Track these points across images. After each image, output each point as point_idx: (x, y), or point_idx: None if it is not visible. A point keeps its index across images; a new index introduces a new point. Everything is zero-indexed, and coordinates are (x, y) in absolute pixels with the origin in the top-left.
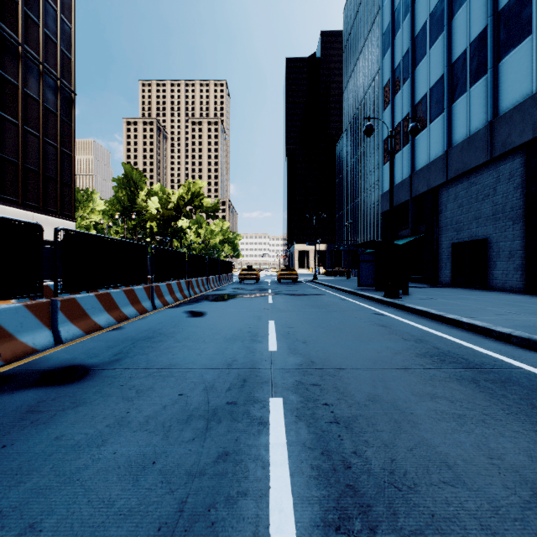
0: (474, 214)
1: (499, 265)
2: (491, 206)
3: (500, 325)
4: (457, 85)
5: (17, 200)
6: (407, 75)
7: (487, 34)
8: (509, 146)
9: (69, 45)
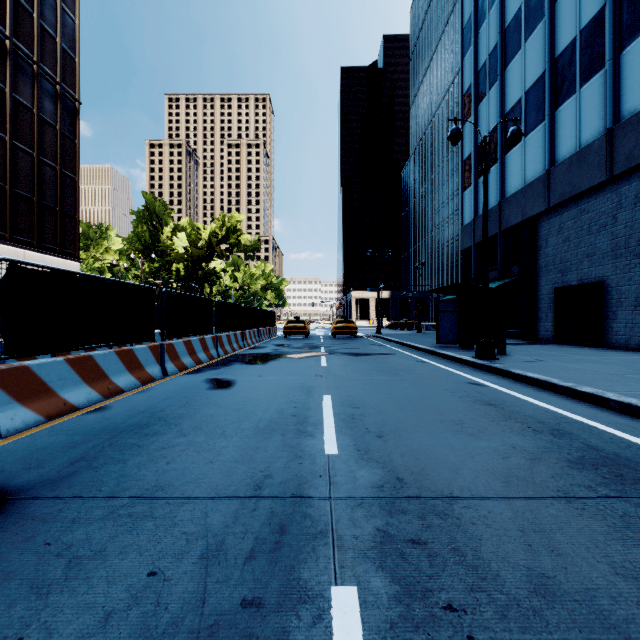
0: (586, 250)
1: (621, 316)
2: (609, 240)
3: None
4: (563, 85)
5: (3, 233)
6: (495, 78)
7: (604, 17)
8: (637, 160)
9: (72, 42)
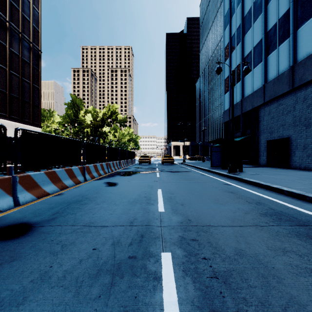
0: (281, 122)
1: (297, 153)
2: (292, 118)
3: (310, 193)
4: (270, 44)
5: (5, 114)
6: (239, 40)
7: (289, 13)
8: (304, 81)
9: (37, 23)
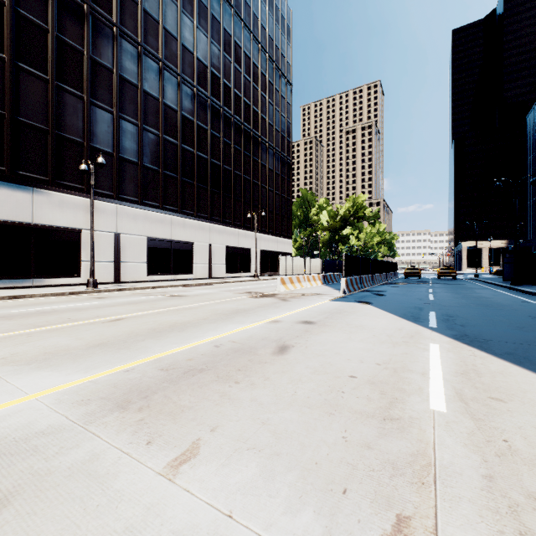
0: None
1: None
2: None
3: None
4: None
5: (272, 231)
6: None
7: None
8: None
9: (289, 134)
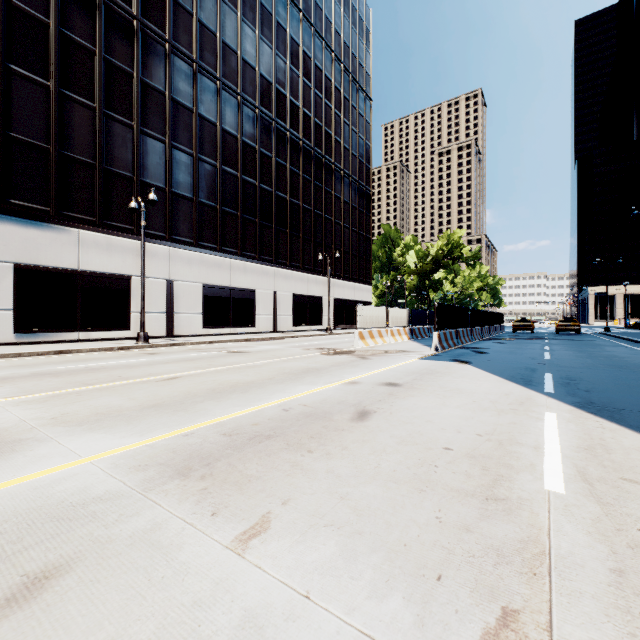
0: None
1: None
2: None
3: None
4: None
5: (348, 276)
6: None
7: None
8: None
9: (368, 159)
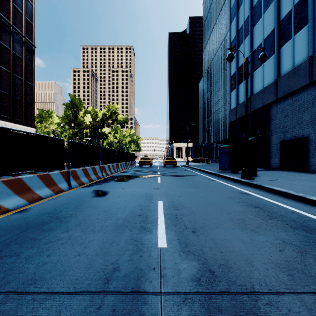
0: (297, 121)
1: None
2: (310, 115)
3: None
4: (284, 34)
5: None
6: (247, 33)
7: None
8: None
9: (31, 16)
